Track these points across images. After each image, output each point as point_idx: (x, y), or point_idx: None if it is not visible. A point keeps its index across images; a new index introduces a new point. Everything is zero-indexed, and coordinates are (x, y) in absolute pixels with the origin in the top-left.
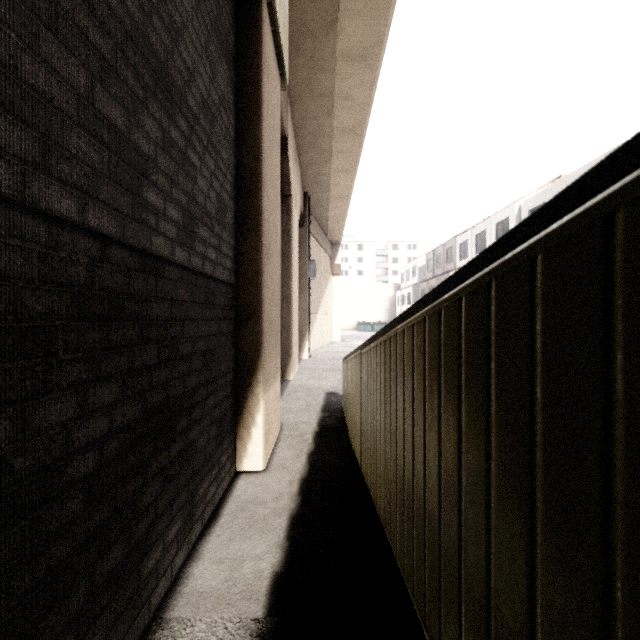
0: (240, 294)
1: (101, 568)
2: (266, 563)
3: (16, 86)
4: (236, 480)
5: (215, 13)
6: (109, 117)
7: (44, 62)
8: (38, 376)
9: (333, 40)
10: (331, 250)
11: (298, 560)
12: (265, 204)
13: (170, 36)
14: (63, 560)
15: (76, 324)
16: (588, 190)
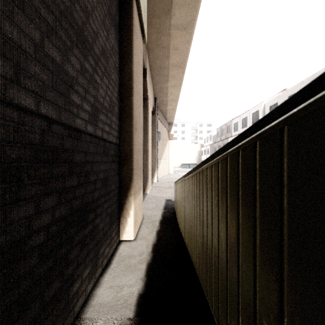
0: (121, 149)
1: (47, 293)
2: (135, 288)
3: (1, 38)
4: (119, 245)
5: (108, 4)
6: (52, 56)
7: (16, 26)
8: (13, 192)
9: (169, 19)
10: (168, 127)
11: (151, 287)
12: (134, 103)
13: (85, 15)
14: (27, 289)
15: (34, 165)
16: (317, 88)
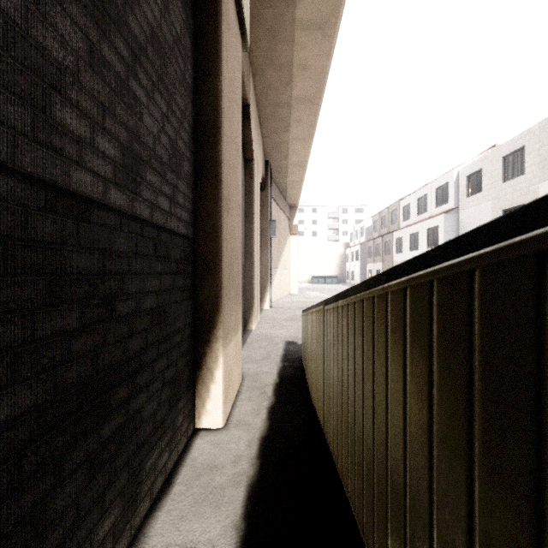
0: (199, 247)
1: None
2: None
3: None
4: (194, 438)
5: None
6: None
7: None
8: None
9: (292, 9)
10: (289, 212)
11: None
12: (224, 156)
13: None
14: None
15: None
16: None
